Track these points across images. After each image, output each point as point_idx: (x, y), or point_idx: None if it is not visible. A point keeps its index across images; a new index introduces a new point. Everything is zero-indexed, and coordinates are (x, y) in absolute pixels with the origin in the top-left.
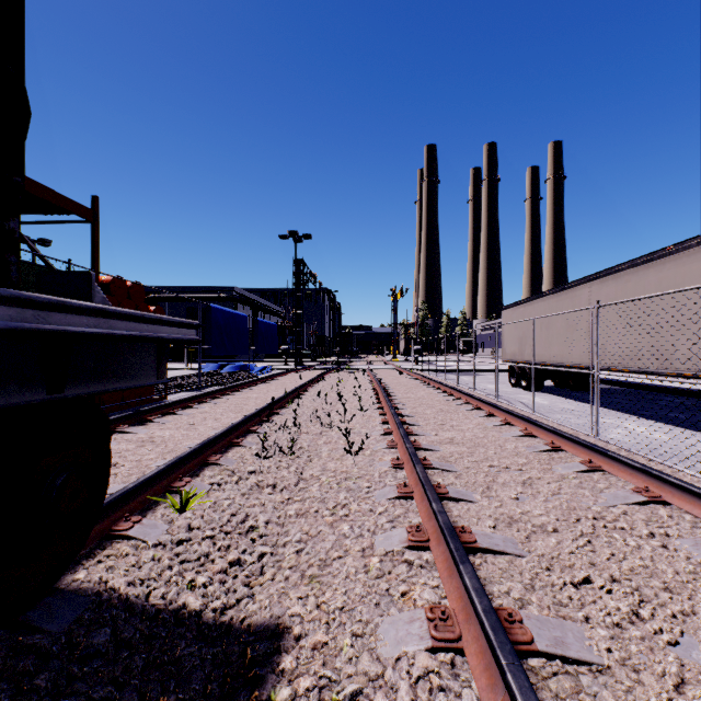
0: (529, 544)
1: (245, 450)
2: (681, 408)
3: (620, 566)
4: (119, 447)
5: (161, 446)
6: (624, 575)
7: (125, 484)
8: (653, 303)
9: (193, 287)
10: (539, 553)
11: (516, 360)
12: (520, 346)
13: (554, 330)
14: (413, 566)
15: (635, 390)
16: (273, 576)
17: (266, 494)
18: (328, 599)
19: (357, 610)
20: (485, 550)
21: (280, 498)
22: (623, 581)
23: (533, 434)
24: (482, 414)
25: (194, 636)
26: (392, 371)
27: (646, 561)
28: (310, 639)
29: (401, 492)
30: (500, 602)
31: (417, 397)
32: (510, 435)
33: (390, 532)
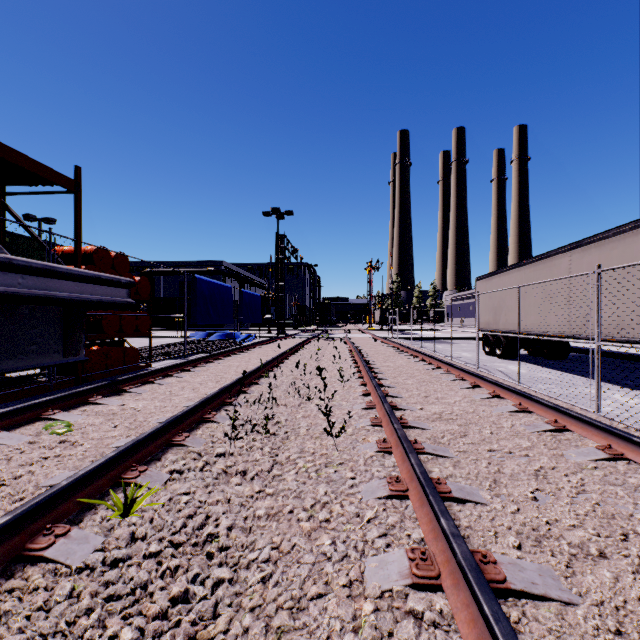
0: (576, 581)
1: (217, 427)
2: None
3: None
4: (85, 421)
5: (129, 420)
6: None
7: (72, 472)
8: None
9: (185, 262)
10: (596, 599)
11: (490, 329)
12: (495, 315)
13: (531, 299)
14: (423, 623)
15: (610, 358)
16: (227, 625)
17: (233, 485)
18: None
19: None
20: (520, 593)
21: (250, 491)
22: None
23: (529, 409)
24: (466, 385)
25: None
26: (369, 340)
27: None
28: None
29: (393, 489)
30: None
31: (396, 365)
32: (503, 410)
33: (384, 556)
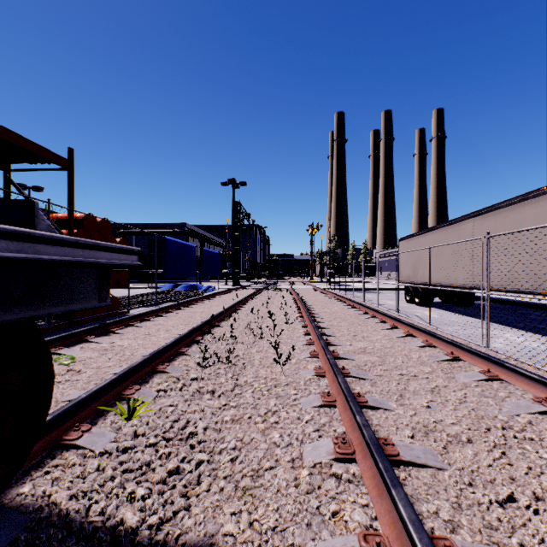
0: (448, 456)
1: (190, 359)
2: None
3: (540, 482)
4: (84, 355)
5: (119, 354)
6: (546, 492)
7: (83, 391)
8: (528, 235)
9: (154, 224)
10: (459, 466)
11: (410, 282)
12: (414, 270)
13: (443, 257)
14: (341, 481)
15: (508, 305)
16: (208, 487)
17: (206, 400)
18: (260, 517)
19: (289, 531)
20: (408, 463)
21: (218, 404)
22: None
23: (433, 345)
24: (387, 327)
25: None
26: (310, 290)
27: None
28: None
29: (325, 400)
30: (431, 526)
31: (332, 311)
32: (414, 345)
33: (317, 442)
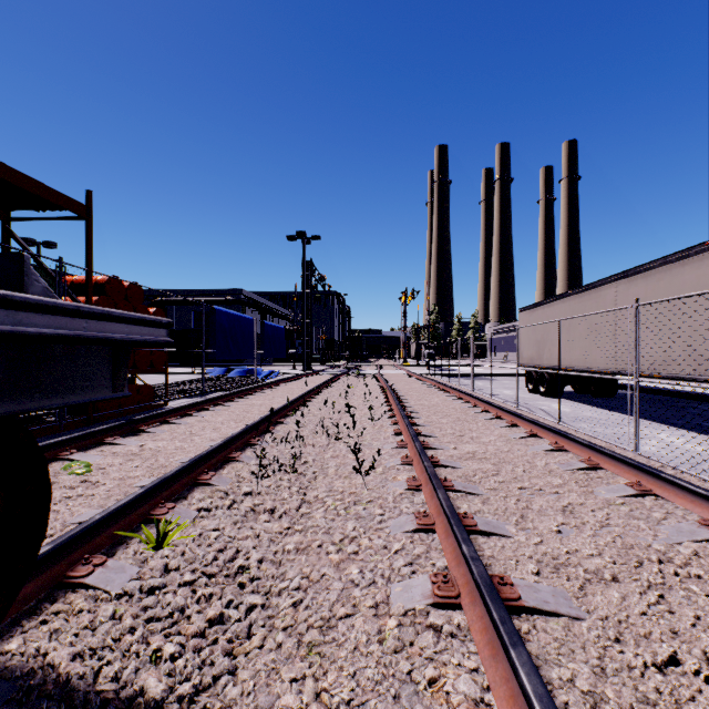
0: (586, 600)
1: (243, 466)
2: None
3: None
4: (104, 462)
5: (150, 460)
6: None
7: (99, 510)
8: (689, 304)
9: (200, 290)
10: (602, 615)
11: (534, 365)
12: (538, 350)
13: (576, 333)
14: (441, 635)
15: (661, 396)
16: (262, 641)
17: (262, 522)
18: (330, 685)
19: (369, 706)
20: (532, 610)
21: (278, 528)
22: None
23: (565, 448)
24: (503, 424)
25: None
26: (403, 376)
27: None
28: None
29: (420, 523)
30: (564, 700)
31: (431, 404)
32: (539, 449)
33: (409, 581)
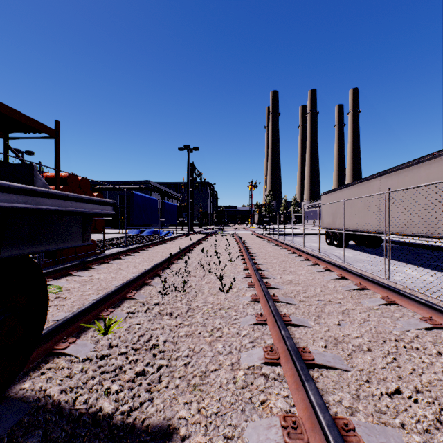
0: (352, 361)
1: (153, 288)
2: (440, 259)
3: (421, 379)
4: (69, 286)
5: (97, 285)
6: (425, 387)
7: (69, 313)
8: (423, 190)
9: (124, 181)
10: (360, 368)
11: (330, 228)
12: (333, 219)
13: (356, 208)
14: (269, 379)
15: (408, 247)
16: (167, 384)
17: (165, 320)
18: (206, 405)
19: (228, 415)
20: (321, 366)
21: (175, 323)
22: (425, 392)
23: (346, 277)
24: (310, 263)
25: (105, 436)
26: (250, 235)
27: (439, 375)
28: (192, 439)
29: (258, 320)
30: (335, 411)
31: (267, 251)
32: (330, 278)
33: (251, 351)
